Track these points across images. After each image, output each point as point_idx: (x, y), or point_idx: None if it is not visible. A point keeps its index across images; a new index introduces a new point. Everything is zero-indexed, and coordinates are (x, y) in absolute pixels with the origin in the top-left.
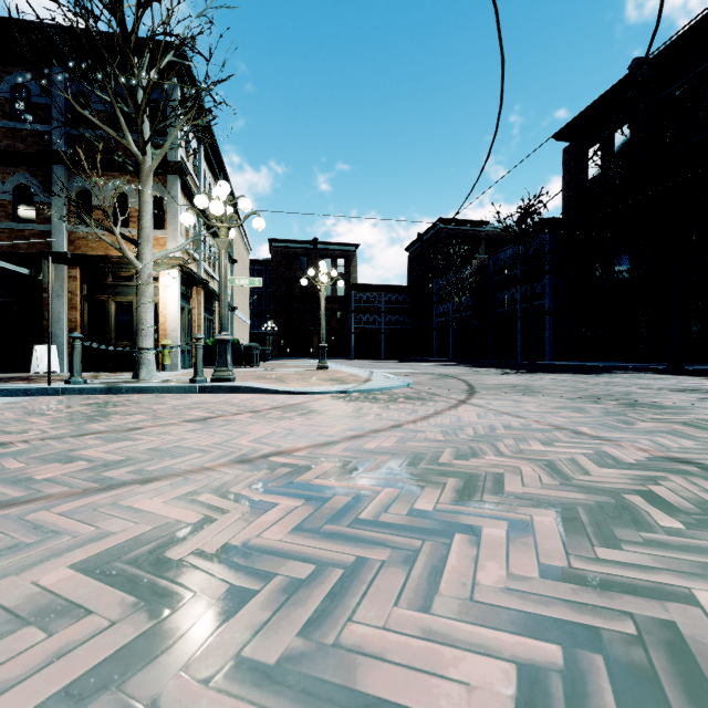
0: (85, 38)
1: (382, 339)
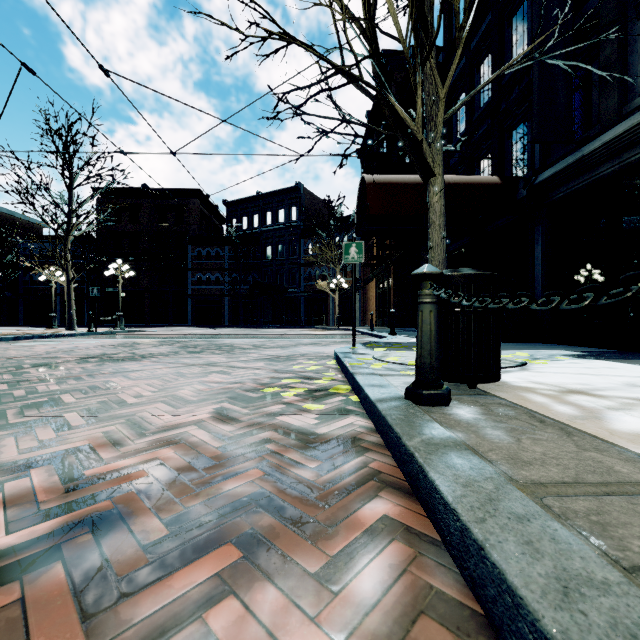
0: None
1: None
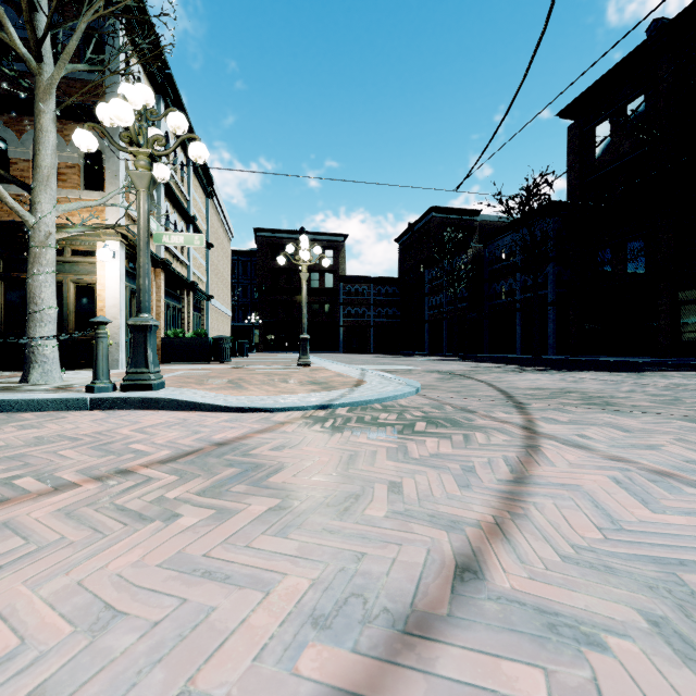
0: None
1: (371, 332)
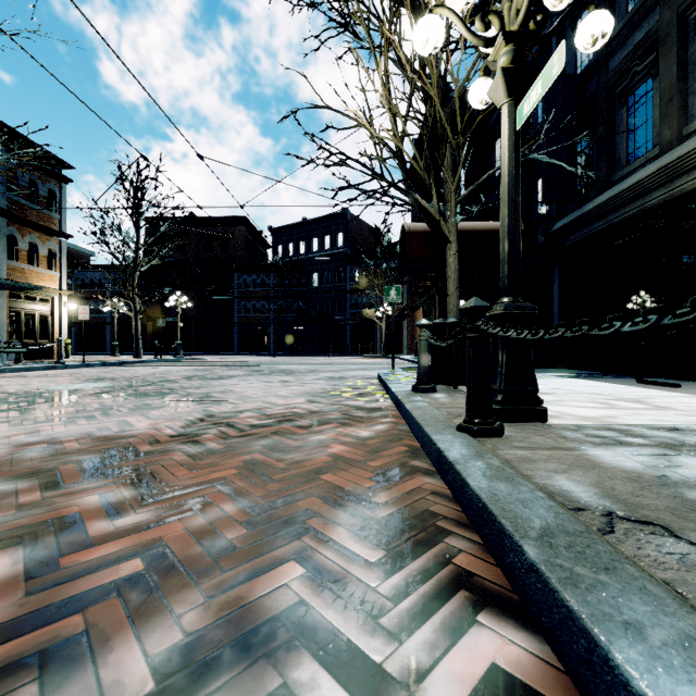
0: (20, 137)
1: None
